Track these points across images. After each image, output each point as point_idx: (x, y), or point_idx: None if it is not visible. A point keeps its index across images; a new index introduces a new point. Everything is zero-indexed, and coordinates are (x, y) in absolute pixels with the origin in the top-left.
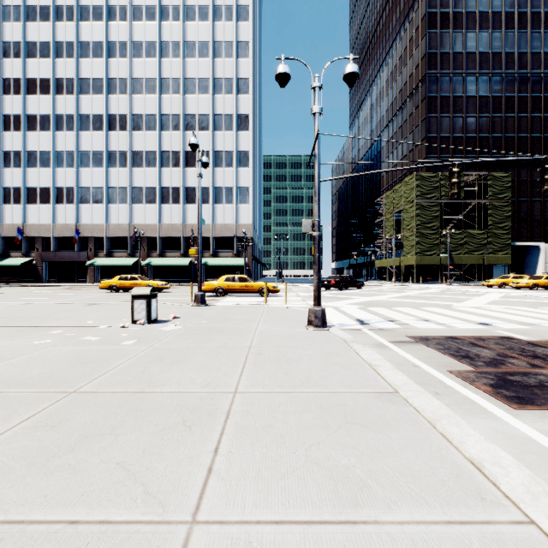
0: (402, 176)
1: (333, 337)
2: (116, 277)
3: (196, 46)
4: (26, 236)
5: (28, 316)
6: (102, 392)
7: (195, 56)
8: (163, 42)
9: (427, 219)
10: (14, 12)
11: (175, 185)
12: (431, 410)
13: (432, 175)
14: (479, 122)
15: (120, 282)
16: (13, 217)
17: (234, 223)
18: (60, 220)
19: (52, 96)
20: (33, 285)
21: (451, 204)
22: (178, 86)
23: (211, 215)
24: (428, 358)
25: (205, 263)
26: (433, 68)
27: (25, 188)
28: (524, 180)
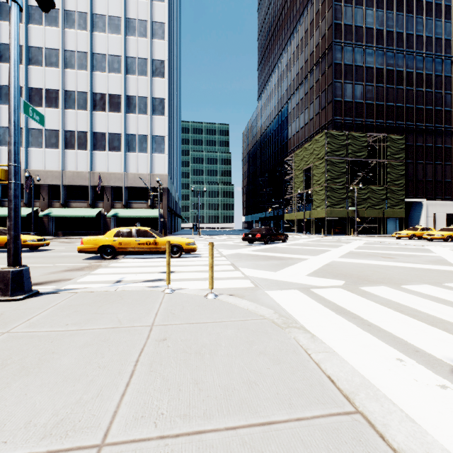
0: (308, 138)
1: None
2: None
3: None
4: None
5: None
6: None
7: None
8: None
9: (336, 175)
10: None
11: (81, 129)
12: None
13: (341, 133)
14: (376, 91)
15: None
16: None
17: (148, 173)
18: None
19: None
20: None
21: (355, 162)
22: (85, 22)
23: (123, 163)
24: None
25: (115, 214)
26: (339, 37)
27: None
28: (411, 144)
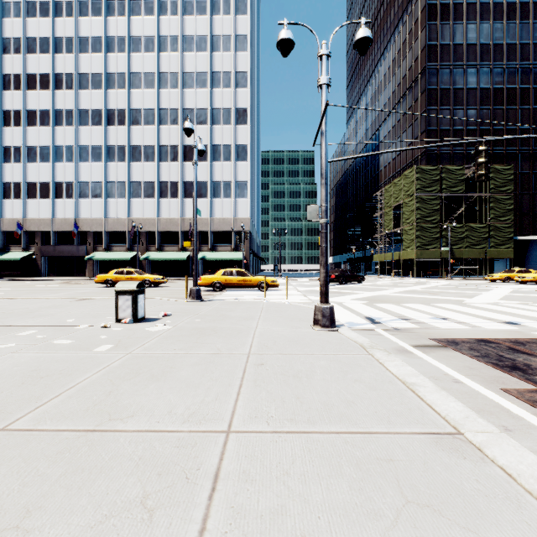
0: (400, 170)
1: (346, 341)
2: (112, 271)
3: (194, 40)
4: (25, 231)
5: (7, 313)
6: (40, 430)
7: (193, 50)
8: (162, 36)
9: (427, 213)
10: (15, 8)
11: (173, 179)
12: (533, 475)
13: (433, 168)
14: (479, 115)
15: (116, 277)
16: (13, 212)
17: (232, 218)
18: (59, 214)
19: (52, 91)
20: (32, 279)
21: (452, 197)
22: (176, 81)
23: (210, 209)
24: (468, 369)
25: (203, 257)
26: (433, 60)
27: (25, 183)
28: (526, 173)
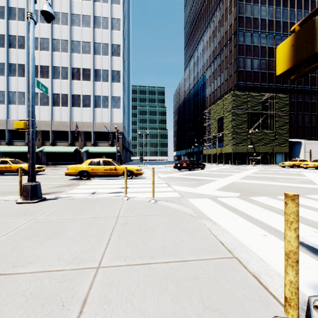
0: (220, 97)
1: None
2: None
3: None
4: None
5: None
6: None
7: None
8: None
9: (239, 122)
10: None
11: (64, 92)
12: None
13: (243, 93)
14: (268, 63)
15: None
16: None
17: (109, 122)
18: None
19: None
20: None
21: (253, 113)
22: (66, 19)
23: (92, 115)
24: None
25: (86, 150)
26: (241, 26)
27: None
28: (293, 101)
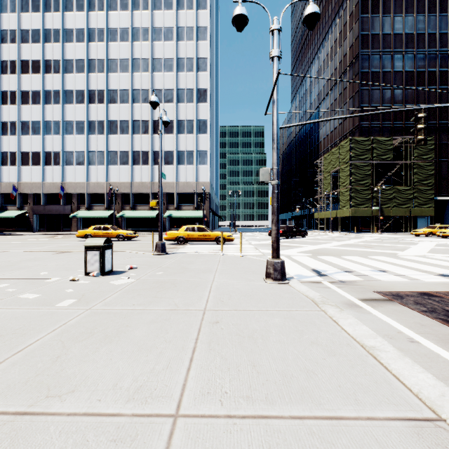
0: (337, 141)
1: (298, 295)
2: (91, 227)
3: (162, 31)
4: (20, 193)
5: None
6: None
7: (162, 39)
8: (135, 28)
9: (361, 177)
10: (11, 5)
11: (144, 149)
12: None
13: (365, 139)
14: (405, 94)
15: (94, 232)
16: (9, 177)
17: (194, 181)
18: (48, 179)
19: (42, 75)
20: (24, 234)
21: (381, 164)
22: (147, 66)
23: (175, 174)
24: (420, 326)
25: (169, 215)
26: (365, 47)
27: (19, 152)
28: (444, 143)
